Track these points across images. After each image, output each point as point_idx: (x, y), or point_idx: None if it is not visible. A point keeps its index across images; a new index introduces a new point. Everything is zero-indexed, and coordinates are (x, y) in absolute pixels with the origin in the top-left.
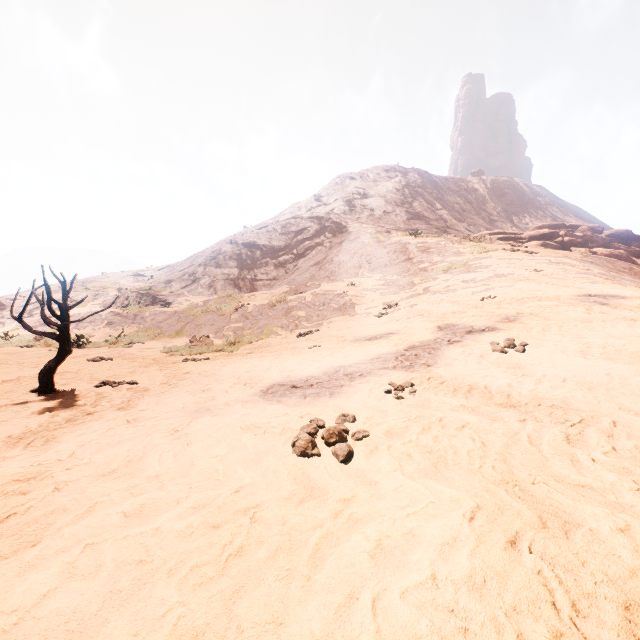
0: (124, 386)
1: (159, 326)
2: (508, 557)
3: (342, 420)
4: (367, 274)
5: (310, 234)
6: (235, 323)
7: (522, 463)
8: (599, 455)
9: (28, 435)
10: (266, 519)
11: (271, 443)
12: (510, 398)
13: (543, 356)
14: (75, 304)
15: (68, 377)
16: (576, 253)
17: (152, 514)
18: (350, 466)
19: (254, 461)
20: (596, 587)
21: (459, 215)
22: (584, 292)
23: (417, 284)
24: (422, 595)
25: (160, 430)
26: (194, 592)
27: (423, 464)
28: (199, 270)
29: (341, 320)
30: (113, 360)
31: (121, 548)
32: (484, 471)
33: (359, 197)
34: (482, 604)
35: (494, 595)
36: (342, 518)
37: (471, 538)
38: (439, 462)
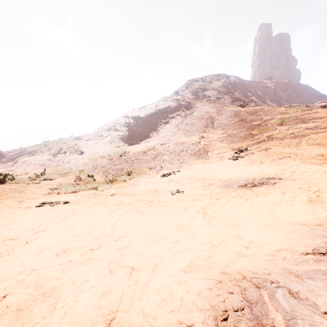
0: None
1: (71, 167)
2: None
3: None
4: (212, 131)
5: (172, 109)
6: (118, 165)
7: None
8: None
9: None
10: None
11: None
12: None
13: None
14: None
15: None
16: None
17: None
18: None
19: None
20: None
21: (262, 100)
22: None
23: (257, 134)
24: None
25: None
26: None
27: None
28: (105, 133)
29: (198, 163)
30: None
31: None
32: None
33: (201, 90)
34: None
35: None
36: None
37: None
38: None
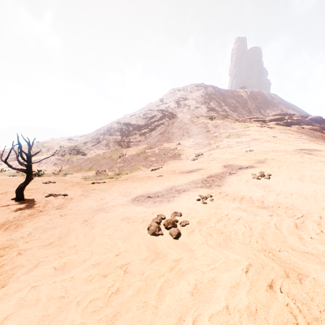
0: (60, 196)
1: (80, 165)
2: (269, 295)
3: (174, 215)
4: (187, 139)
5: (157, 118)
6: (119, 164)
7: (272, 239)
8: (314, 235)
9: (7, 223)
10: (133, 271)
11: (136, 228)
12: (263, 203)
13: (279, 181)
14: (35, 154)
15: (32, 192)
16: (294, 128)
17: (70, 268)
18: (179, 241)
19: (127, 238)
20: (321, 314)
21: (233, 109)
22: (299, 148)
23: (212, 144)
24: (221, 318)
25: (77, 220)
26: (90, 316)
27: (218, 240)
28: (101, 137)
29: (173, 162)
30: (56, 183)
31: (51, 289)
32: (252, 244)
33: (182, 99)
34: (256, 324)
35: (262, 319)
36: (175, 271)
37: (247, 283)
38: (227, 238)
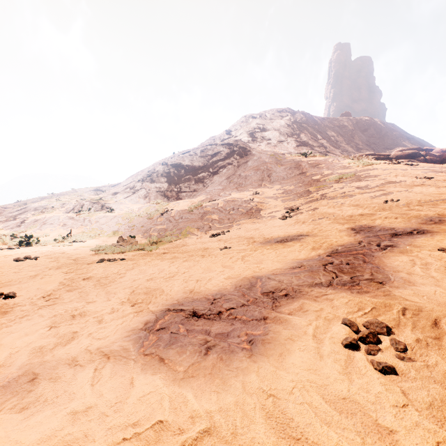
0: None
1: (101, 227)
2: None
3: None
4: (268, 185)
5: (222, 156)
6: (160, 225)
7: None
8: None
9: None
10: None
11: None
12: None
13: None
14: None
15: None
16: None
17: None
18: None
19: None
20: None
21: (334, 144)
22: None
23: (313, 192)
24: None
25: None
26: None
27: None
28: (138, 185)
29: (249, 222)
30: (38, 259)
31: None
32: None
33: (259, 131)
34: None
35: None
36: None
37: None
38: None
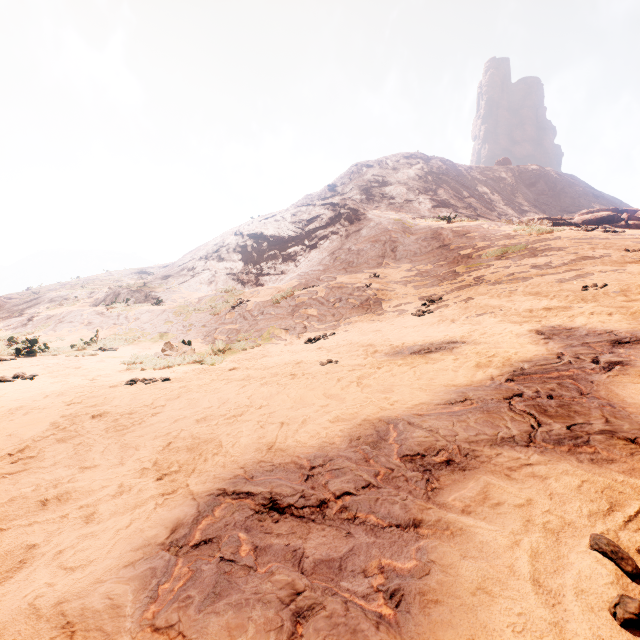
0: None
1: (142, 327)
2: None
3: None
4: (392, 264)
5: (323, 222)
6: (230, 324)
7: None
8: None
9: None
10: None
11: None
12: None
13: None
14: None
15: None
16: None
17: None
18: None
19: None
20: None
21: (488, 204)
22: None
23: (462, 273)
24: None
25: None
26: None
27: None
28: (199, 264)
29: (364, 320)
30: (34, 379)
31: None
32: None
33: (377, 185)
34: None
35: None
36: None
37: None
38: None
